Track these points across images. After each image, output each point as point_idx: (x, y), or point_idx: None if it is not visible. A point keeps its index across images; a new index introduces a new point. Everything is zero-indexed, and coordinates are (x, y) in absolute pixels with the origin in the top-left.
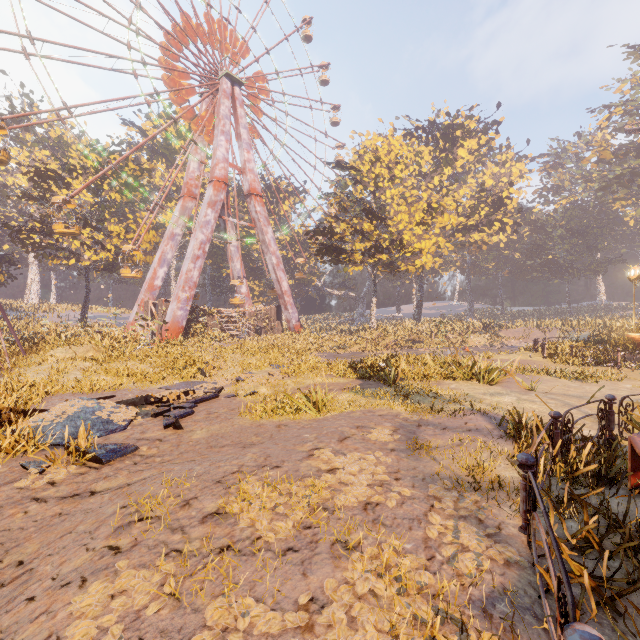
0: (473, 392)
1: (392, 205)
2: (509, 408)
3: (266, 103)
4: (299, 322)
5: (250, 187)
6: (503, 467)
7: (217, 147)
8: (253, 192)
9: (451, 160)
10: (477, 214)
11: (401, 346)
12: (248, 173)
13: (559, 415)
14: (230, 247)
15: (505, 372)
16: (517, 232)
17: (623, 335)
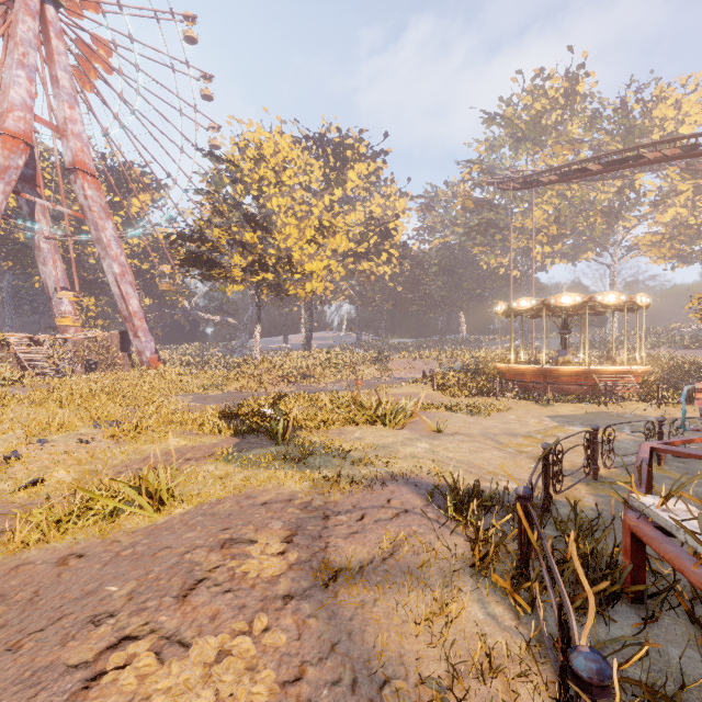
0: (382, 441)
1: (280, 215)
2: (428, 462)
3: (104, 48)
4: (156, 354)
5: (75, 159)
6: (466, 592)
7: (10, 84)
8: (80, 167)
9: (342, 180)
10: (366, 242)
11: (290, 381)
12: (71, 138)
13: (530, 493)
14: (40, 243)
15: (411, 412)
16: (402, 265)
17: (487, 365)
